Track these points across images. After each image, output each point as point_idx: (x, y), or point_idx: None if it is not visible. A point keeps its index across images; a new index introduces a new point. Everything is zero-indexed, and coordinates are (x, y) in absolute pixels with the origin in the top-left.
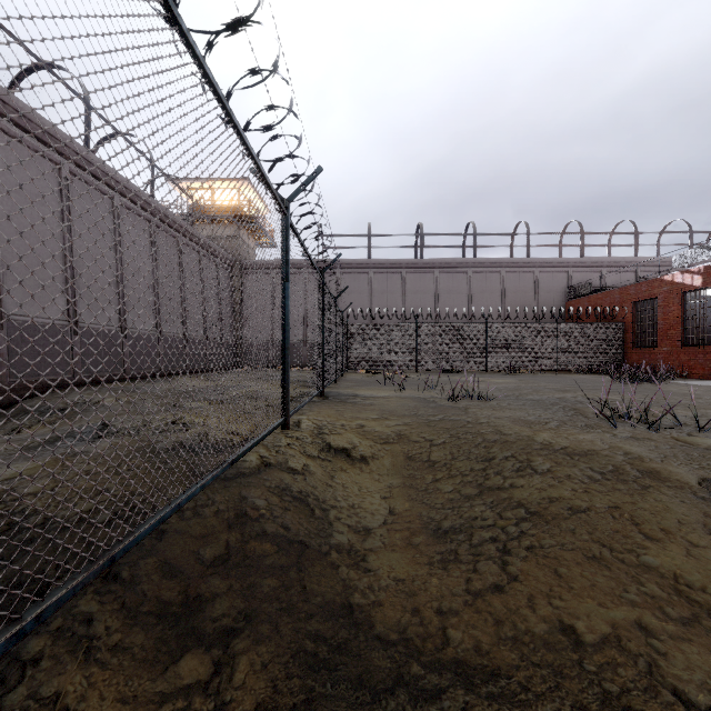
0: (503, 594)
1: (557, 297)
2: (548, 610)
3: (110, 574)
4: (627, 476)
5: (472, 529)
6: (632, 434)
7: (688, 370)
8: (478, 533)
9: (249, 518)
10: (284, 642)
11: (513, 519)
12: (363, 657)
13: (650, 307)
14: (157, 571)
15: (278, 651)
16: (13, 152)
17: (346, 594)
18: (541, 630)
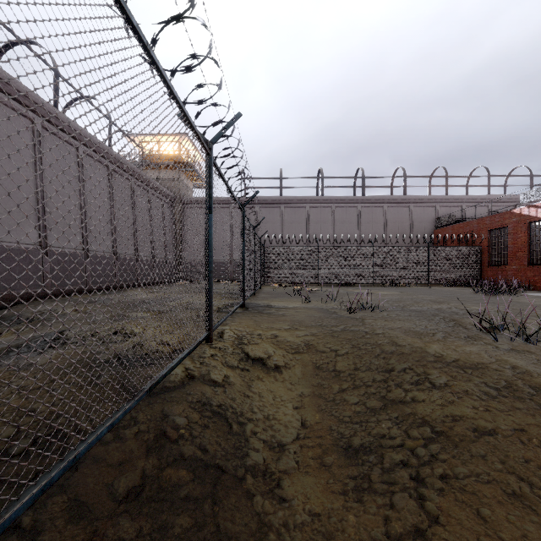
0: None
1: (427, 226)
2: None
3: None
4: (521, 392)
5: (382, 449)
6: (512, 347)
7: (533, 284)
8: (388, 455)
9: (168, 440)
10: None
11: (421, 439)
12: None
13: (502, 234)
14: (63, 514)
15: None
16: None
17: (260, 535)
18: None
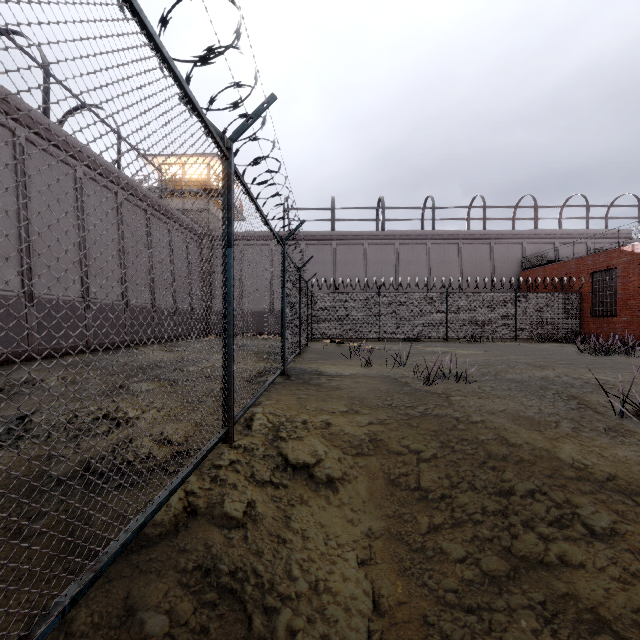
0: None
1: (512, 267)
2: None
3: None
4: None
5: None
6: None
7: None
8: None
9: None
10: None
11: None
12: None
13: (608, 277)
14: None
15: None
16: None
17: None
18: None
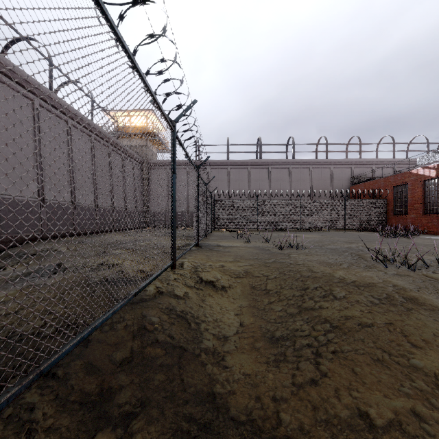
0: (318, 387)
1: (344, 183)
2: (349, 400)
3: (49, 373)
4: (396, 301)
5: (295, 338)
6: (397, 272)
7: (427, 229)
8: (299, 341)
9: (147, 330)
10: (167, 423)
11: (322, 331)
12: (222, 434)
13: (403, 189)
14: (82, 370)
15: (162, 430)
16: (3, 92)
17: (210, 385)
18: (345, 415)
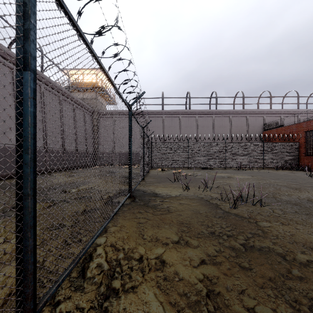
0: None
1: (258, 129)
2: None
3: None
4: None
5: None
6: None
7: None
8: None
9: None
10: None
11: None
12: None
13: None
14: None
15: None
16: None
17: None
18: None
